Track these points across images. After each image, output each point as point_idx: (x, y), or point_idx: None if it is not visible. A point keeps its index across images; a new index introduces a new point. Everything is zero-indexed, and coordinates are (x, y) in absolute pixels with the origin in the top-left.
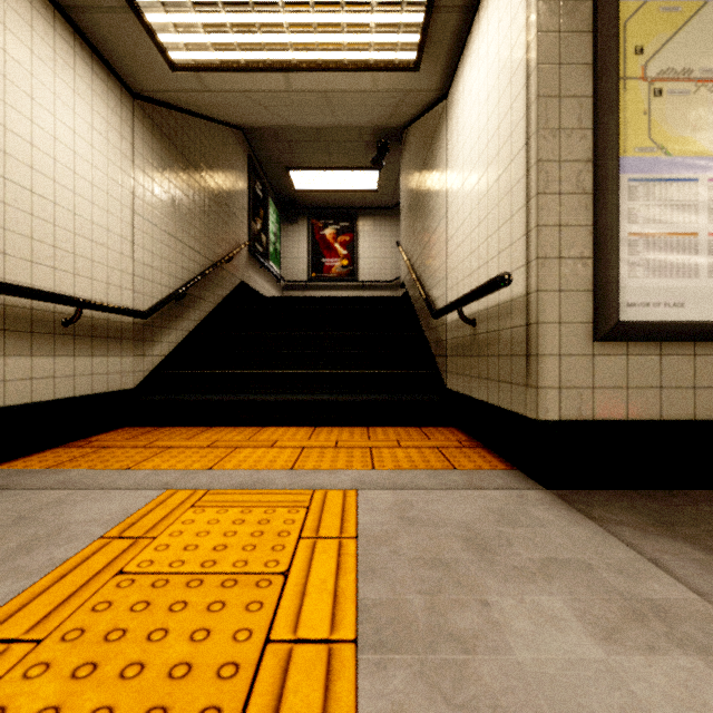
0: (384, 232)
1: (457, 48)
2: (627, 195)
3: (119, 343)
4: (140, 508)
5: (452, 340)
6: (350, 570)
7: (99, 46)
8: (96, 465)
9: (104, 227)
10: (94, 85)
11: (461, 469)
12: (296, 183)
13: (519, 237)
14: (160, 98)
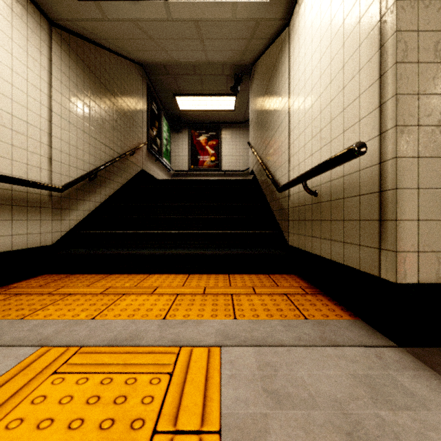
0: (239, 138)
1: None
2: None
3: (39, 210)
4: (1, 375)
5: (294, 208)
6: None
7: None
8: None
9: (24, 120)
10: (14, 7)
11: (312, 319)
12: (180, 105)
13: (370, 111)
14: (75, 29)
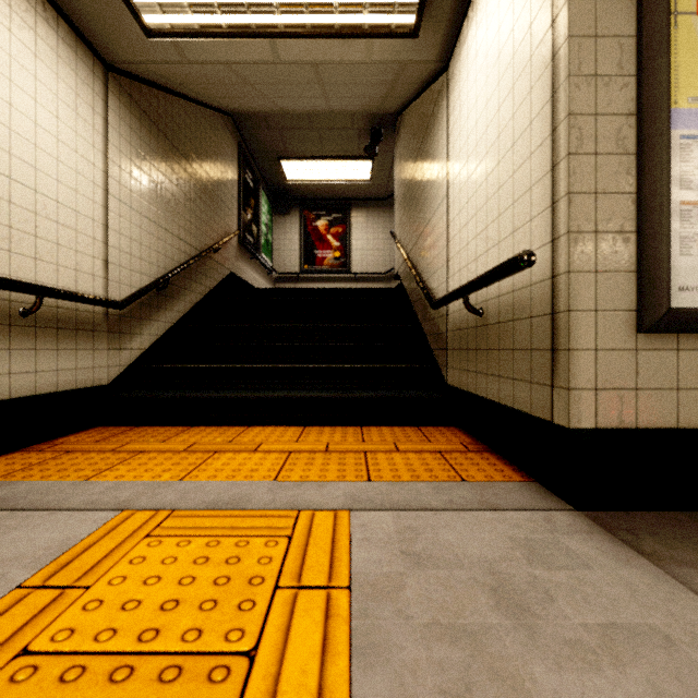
0: (377, 223)
1: (460, 10)
2: (679, 155)
3: (91, 336)
4: (84, 538)
5: (454, 332)
6: (341, 648)
7: (66, 8)
8: (51, 475)
9: (72, 208)
10: (60, 51)
11: (471, 481)
12: (288, 173)
13: (542, 210)
14: (139, 73)
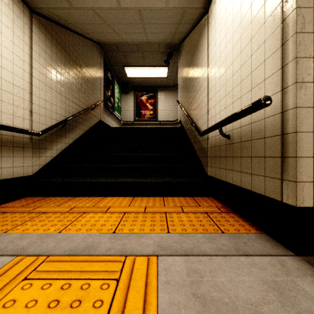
0: (170, 98)
1: None
2: None
3: (22, 150)
4: None
5: (212, 148)
6: None
7: None
8: None
9: (10, 82)
10: None
11: (227, 233)
12: (128, 73)
13: (274, 72)
14: (50, 16)
